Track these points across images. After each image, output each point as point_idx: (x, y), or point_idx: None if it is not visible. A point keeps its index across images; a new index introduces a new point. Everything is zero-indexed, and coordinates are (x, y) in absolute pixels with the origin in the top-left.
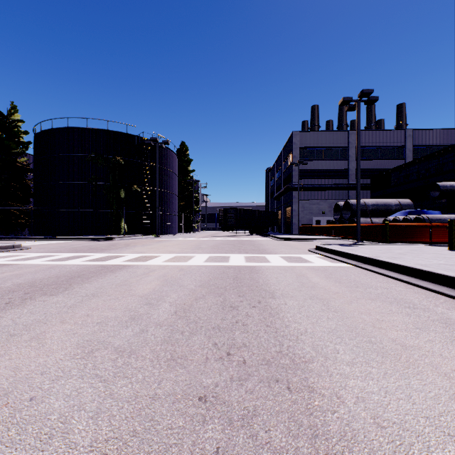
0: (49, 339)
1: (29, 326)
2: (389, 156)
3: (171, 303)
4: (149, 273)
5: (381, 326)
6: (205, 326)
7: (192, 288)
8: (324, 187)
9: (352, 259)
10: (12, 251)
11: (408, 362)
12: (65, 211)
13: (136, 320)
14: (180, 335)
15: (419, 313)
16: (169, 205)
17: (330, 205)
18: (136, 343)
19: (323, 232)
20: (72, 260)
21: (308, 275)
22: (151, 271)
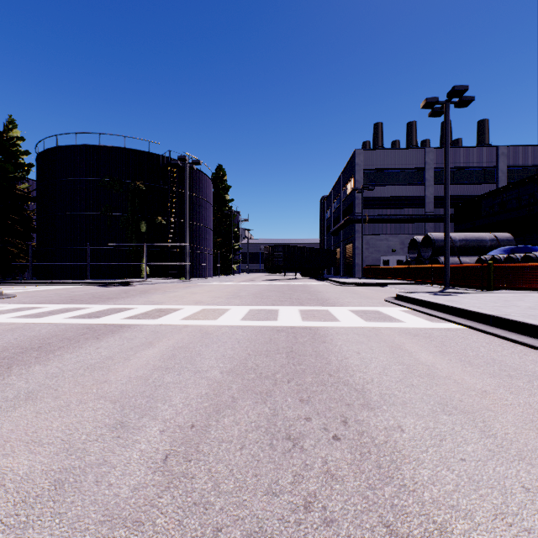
0: None
1: None
2: (477, 179)
3: (166, 422)
4: (153, 341)
5: None
6: (225, 529)
7: (215, 377)
8: (395, 218)
9: (461, 317)
10: None
11: None
12: (73, 249)
13: (64, 492)
14: None
15: None
16: (202, 241)
17: (401, 241)
18: None
19: (396, 275)
20: (54, 316)
21: (408, 347)
22: (158, 338)
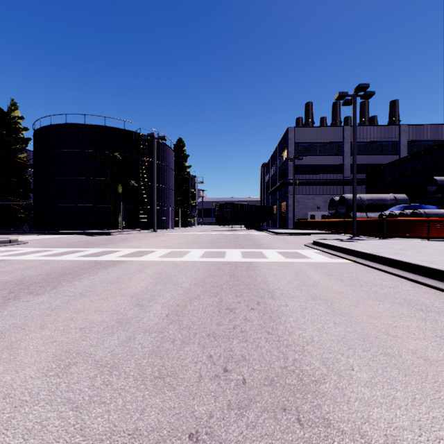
0: (23, 349)
1: (5, 332)
2: (384, 151)
3: (163, 304)
4: (143, 269)
5: (396, 334)
6: (199, 333)
7: (186, 286)
8: (319, 182)
9: (352, 255)
10: (8, 246)
11: (437, 382)
12: (64, 206)
13: (124, 325)
14: (170, 344)
15: (435, 318)
16: (166, 200)
17: (325, 199)
18: (120, 355)
19: (319, 227)
20: (67, 255)
21: (308, 272)
22: (145, 268)
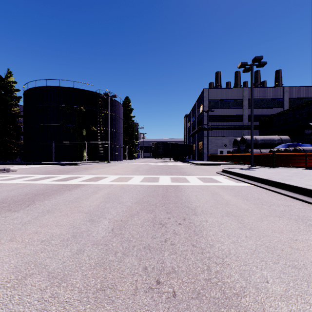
0: None
1: None
2: (272, 105)
3: (110, 219)
4: (97, 191)
5: (298, 247)
6: (136, 246)
7: (129, 205)
8: (226, 127)
9: (252, 180)
10: (3, 173)
11: None
12: (45, 144)
13: (77, 238)
14: (113, 256)
15: None
16: (117, 140)
17: (230, 140)
18: (70, 267)
19: (226, 159)
20: (43, 180)
21: (221, 193)
22: (99, 190)
